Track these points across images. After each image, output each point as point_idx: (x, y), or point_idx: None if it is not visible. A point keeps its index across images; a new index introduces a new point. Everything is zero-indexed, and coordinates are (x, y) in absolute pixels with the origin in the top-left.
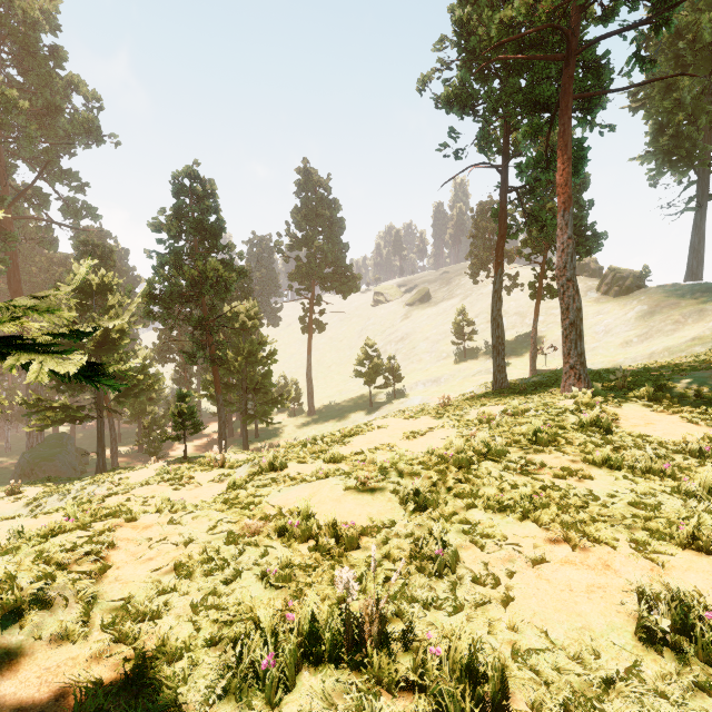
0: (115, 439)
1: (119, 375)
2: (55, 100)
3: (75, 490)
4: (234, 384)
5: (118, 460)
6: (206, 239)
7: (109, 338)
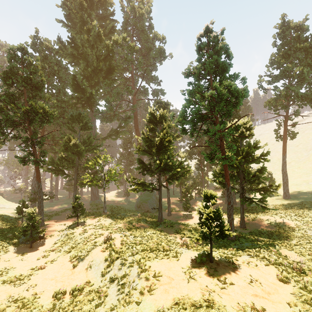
0: (169, 198)
1: (167, 167)
2: (149, 46)
3: (128, 262)
4: (234, 175)
5: (171, 205)
6: (217, 76)
7: (163, 146)
